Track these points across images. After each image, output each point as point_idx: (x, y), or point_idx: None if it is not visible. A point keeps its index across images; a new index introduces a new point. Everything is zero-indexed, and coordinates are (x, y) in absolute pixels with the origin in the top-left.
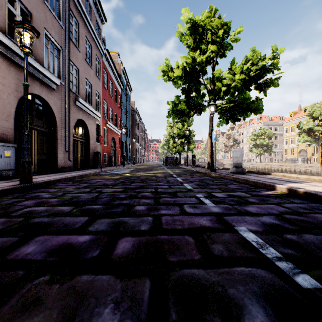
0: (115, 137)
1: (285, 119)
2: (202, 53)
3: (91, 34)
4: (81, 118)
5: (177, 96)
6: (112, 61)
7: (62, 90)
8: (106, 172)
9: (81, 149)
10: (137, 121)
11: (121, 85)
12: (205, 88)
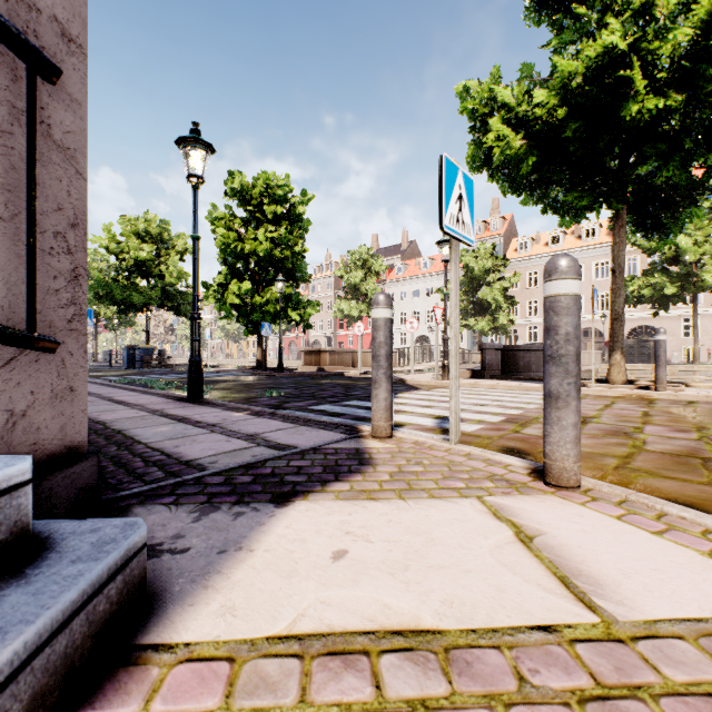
0: None
1: None
2: None
3: None
4: None
5: None
6: None
7: None
8: None
9: None
10: None
11: None
12: None
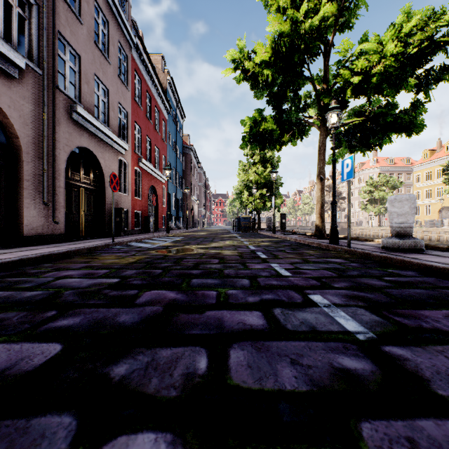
0: (157, 186)
1: (413, 163)
2: (310, 14)
3: (108, 2)
4: (85, 147)
5: (258, 110)
6: (149, 59)
7: (35, 84)
8: (123, 246)
9: (87, 202)
10: (194, 164)
11: (166, 104)
12: (307, 97)
